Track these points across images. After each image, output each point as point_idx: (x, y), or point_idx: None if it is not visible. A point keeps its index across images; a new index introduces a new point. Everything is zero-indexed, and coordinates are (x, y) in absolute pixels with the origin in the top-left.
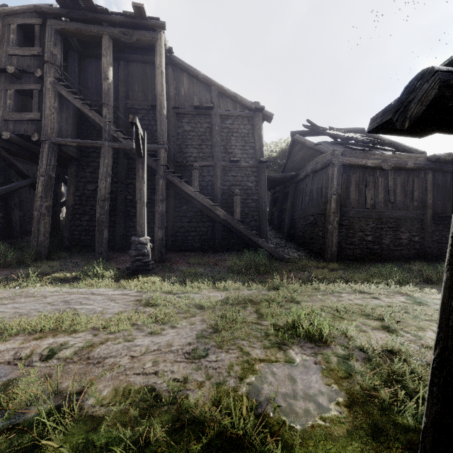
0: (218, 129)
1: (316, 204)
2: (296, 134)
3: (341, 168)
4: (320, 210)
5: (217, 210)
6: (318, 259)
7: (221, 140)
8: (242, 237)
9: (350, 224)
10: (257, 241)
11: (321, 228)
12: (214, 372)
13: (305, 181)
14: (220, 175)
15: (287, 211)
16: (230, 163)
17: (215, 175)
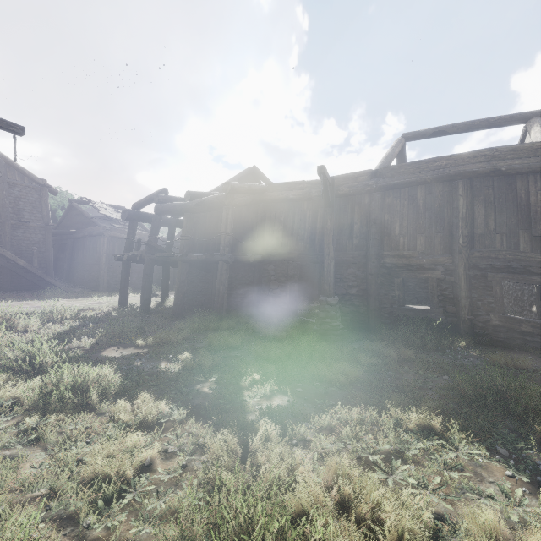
0: (7, 194)
1: (93, 258)
2: (74, 202)
3: (109, 238)
4: (96, 261)
5: (19, 260)
6: (95, 291)
7: (9, 203)
8: (31, 280)
9: (114, 270)
10: (52, 281)
11: (97, 273)
12: (79, 304)
13: (83, 240)
14: (9, 231)
15: (67, 260)
16: (19, 223)
17: (4, 231)
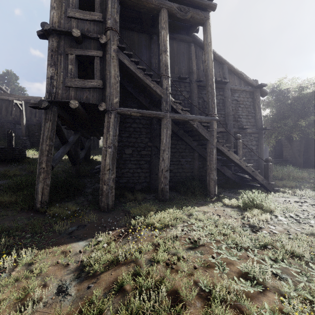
0: None
1: None
2: None
3: None
4: None
5: None
6: None
7: None
8: None
9: None
10: None
11: None
12: None
13: None
14: None
15: None
16: None
17: None
